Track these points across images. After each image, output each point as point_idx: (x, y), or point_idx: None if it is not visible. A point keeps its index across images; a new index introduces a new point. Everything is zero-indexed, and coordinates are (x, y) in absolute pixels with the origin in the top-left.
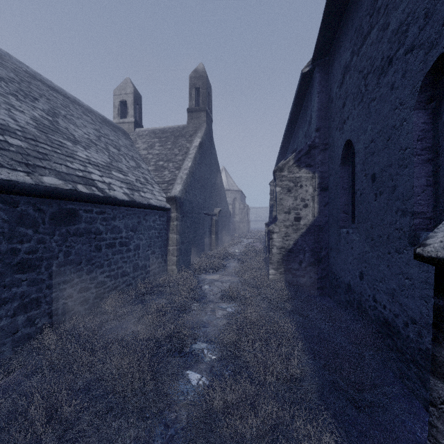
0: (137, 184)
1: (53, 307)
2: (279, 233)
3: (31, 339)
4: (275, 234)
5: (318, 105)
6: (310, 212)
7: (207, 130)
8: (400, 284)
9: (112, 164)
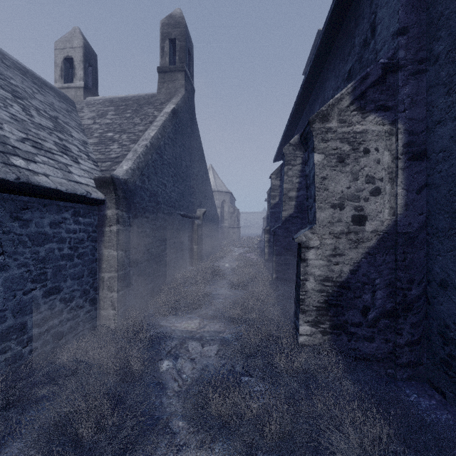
0: (17, 143)
1: None
2: (320, 249)
3: None
4: (311, 251)
5: None
6: (385, 205)
7: (185, 97)
8: None
9: None
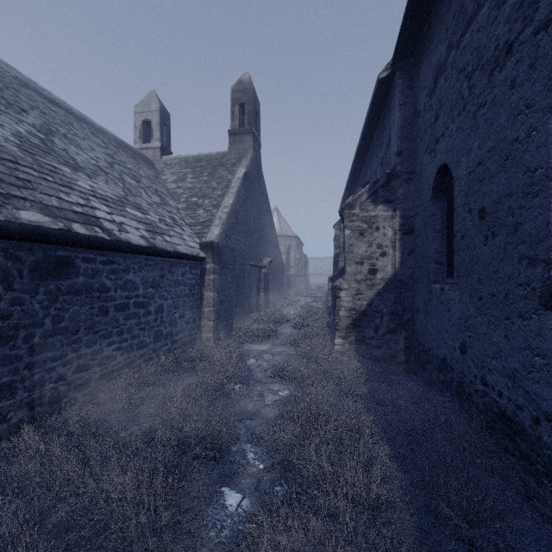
0: (160, 225)
1: (36, 395)
2: (348, 290)
3: (1, 442)
4: (342, 292)
5: (400, 121)
6: (389, 262)
7: (254, 157)
8: (526, 362)
9: (126, 199)
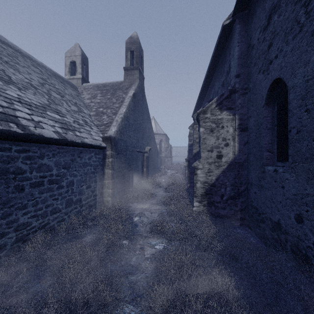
0: (74, 124)
1: None
2: (202, 169)
3: None
4: (199, 170)
5: (238, 54)
6: (231, 150)
7: (139, 84)
8: None
9: (49, 106)
